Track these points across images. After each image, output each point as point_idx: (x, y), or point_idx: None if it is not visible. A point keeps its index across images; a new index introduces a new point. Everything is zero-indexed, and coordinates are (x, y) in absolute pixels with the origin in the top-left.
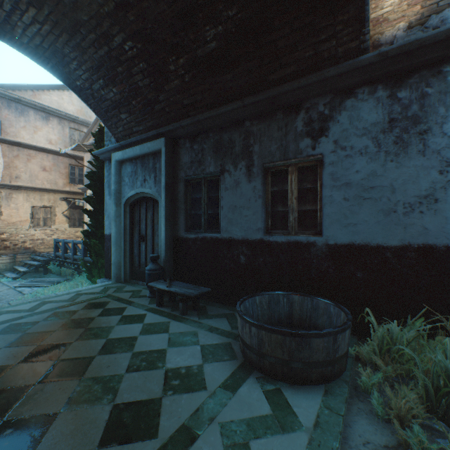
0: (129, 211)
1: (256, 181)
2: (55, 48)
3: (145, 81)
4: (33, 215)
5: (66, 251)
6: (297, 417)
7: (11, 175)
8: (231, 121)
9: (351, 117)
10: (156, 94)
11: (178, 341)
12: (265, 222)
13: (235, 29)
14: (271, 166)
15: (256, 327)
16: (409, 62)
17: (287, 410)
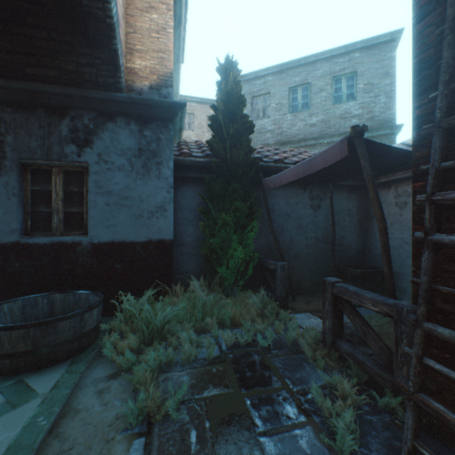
0: None
1: (10, 176)
2: None
3: None
4: None
5: None
6: (35, 391)
7: None
8: None
9: (113, 138)
10: None
11: None
12: (23, 223)
13: None
14: (32, 163)
15: None
16: (150, 112)
17: (26, 391)
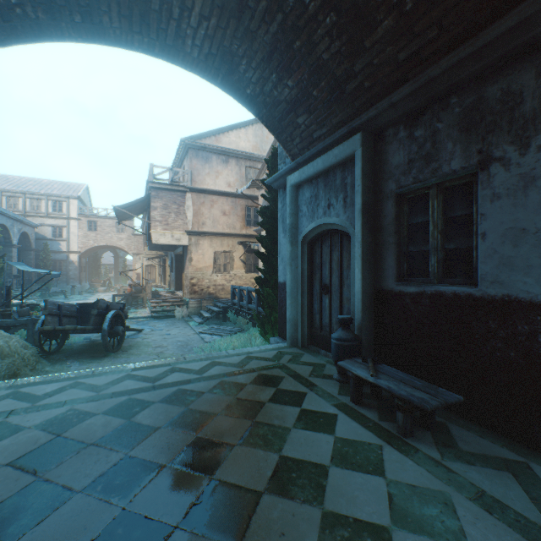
0: (307, 251)
1: None
2: (223, 51)
3: (333, 48)
4: (215, 260)
5: (241, 299)
6: None
7: (198, 222)
8: (510, 53)
9: None
10: (349, 64)
11: (412, 513)
12: None
13: None
14: None
15: None
16: None
17: None
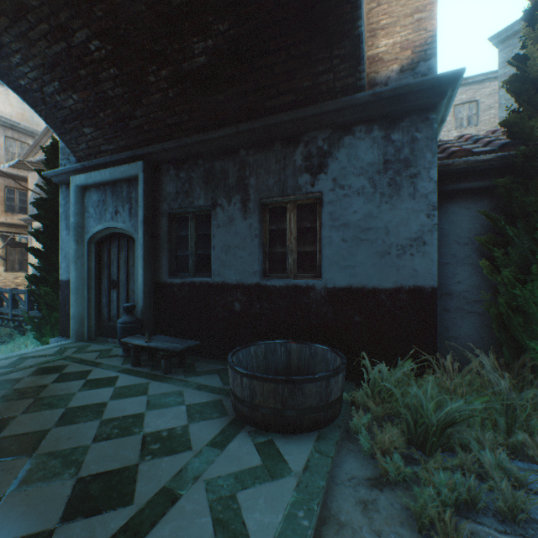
0: (95, 250)
1: (252, 218)
2: None
3: (118, 91)
4: None
5: (1, 303)
6: (287, 464)
7: None
8: (224, 149)
9: (350, 155)
10: (132, 108)
11: (160, 403)
12: (262, 264)
13: (228, 46)
14: (269, 202)
15: (248, 377)
16: (401, 105)
17: (278, 459)
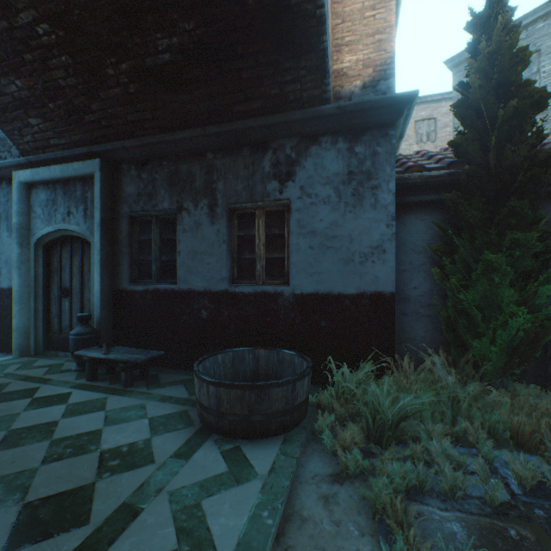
0: (43, 254)
1: (220, 223)
2: None
3: (71, 81)
4: None
5: None
6: (253, 468)
7: None
8: (191, 151)
9: (316, 165)
10: (87, 100)
11: (119, 417)
12: (231, 271)
13: (194, 46)
14: (238, 207)
15: (215, 385)
16: (363, 120)
17: (245, 464)
